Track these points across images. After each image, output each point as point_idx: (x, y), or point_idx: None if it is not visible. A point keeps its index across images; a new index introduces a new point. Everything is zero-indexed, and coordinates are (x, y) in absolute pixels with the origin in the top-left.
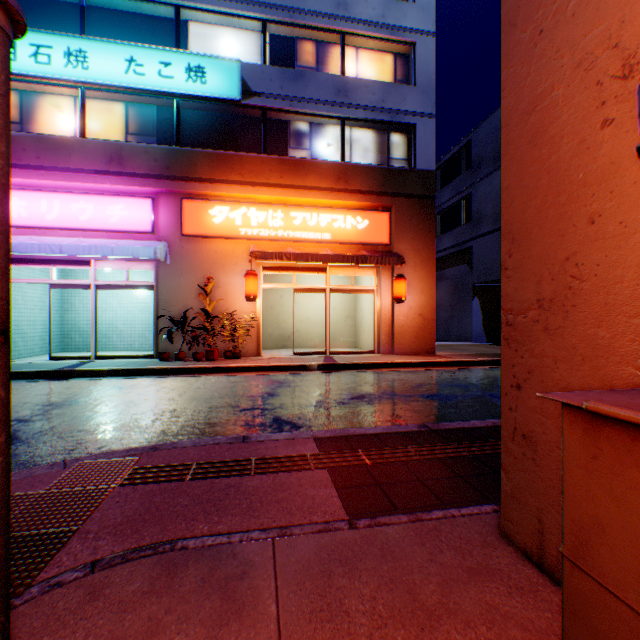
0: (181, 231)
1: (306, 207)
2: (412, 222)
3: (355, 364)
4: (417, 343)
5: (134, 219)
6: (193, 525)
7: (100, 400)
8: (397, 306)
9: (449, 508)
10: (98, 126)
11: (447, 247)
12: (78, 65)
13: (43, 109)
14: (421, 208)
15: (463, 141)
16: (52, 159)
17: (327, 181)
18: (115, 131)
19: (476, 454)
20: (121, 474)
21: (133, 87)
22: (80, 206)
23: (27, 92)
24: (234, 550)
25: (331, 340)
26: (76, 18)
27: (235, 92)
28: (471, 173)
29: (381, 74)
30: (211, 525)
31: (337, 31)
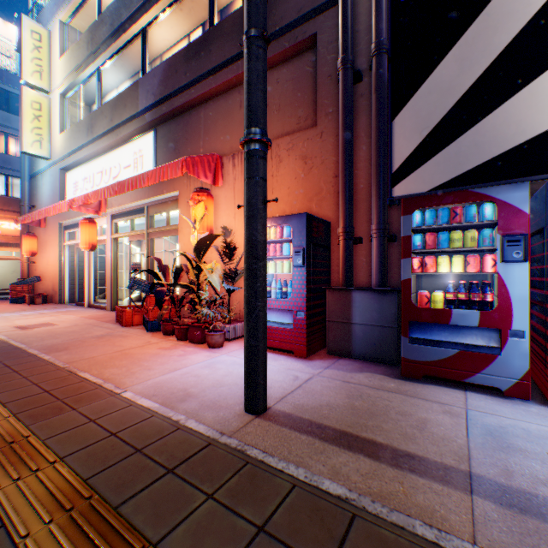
0: None
1: None
2: None
3: None
4: None
5: None
6: None
7: None
8: None
9: None
10: None
11: None
12: None
13: None
14: None
15: None
16: None
17: None
18: None
19: None
20: None
21: None
22: None
23: None
24: None
25: (2, 285)
26: None
27: None
28: None
29: None
30: None
31: (5, 132)
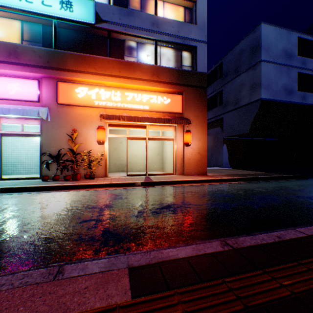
0: (57, 101)
1: (134, 90)
2: (194, 101)
3: (163, 182)
4: (197, 169)
5: (26, 92)
6: None
7: None
8: (186, 148)
9: None
10: (3, 34)
11: (209, 118)
12: None
13: None
14: (199, 93)
15: (218, 63)
16: None
17: (147, 75)
18: (14, 38)
19: (297, 292)
20: None
21: (25, 9)
22: None
23: None
24: None
25: (149, 167)
26: None
27: (91, 19)
28: (222, 79)
29: (177, 18)
30: None
31: None
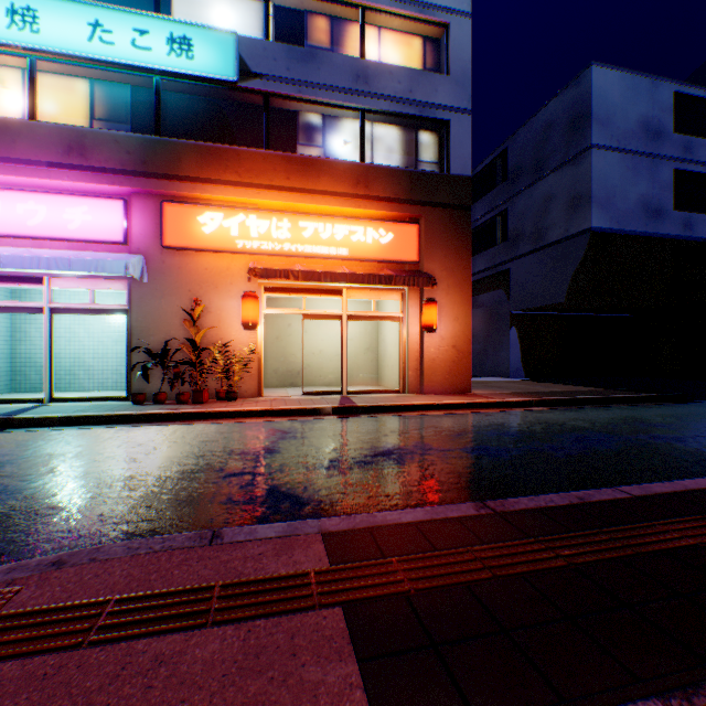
0: (162, 242)
1: (318, 216)
2: (445, 237)
3: (378, 406)
4: (450, 380)
5: (100, 225)
6: None
7: (31, 463)
8: (427, 336)
9: None
10: (54, 108)
11: (480, 270)
12: (25, 27)
13: None
14: (455, 220)
15: (499, 149)
16: None
17: (344, 185)
18: (77, 115)
19: (577, 563)
20: None
21: (99, 58)
22: (28, 207)
23: None
24: None
25: (348, 376)
26: None
27: (230, 71)
28: (508, 185)
29: (408, 60)
30: None
31: (356, 5)
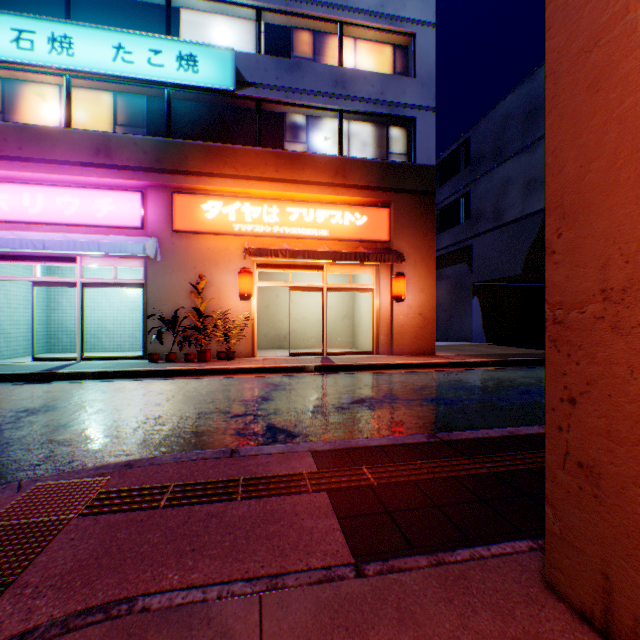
0: (172, 227)
1: (302, 202)
2: (412, 219)
3: (354, 365)
4: (417, 343)
5: (122, 214)
6: (160, 573)
7: (80, 405)
8: (396, 305)
9: (476, 545)
10: (85, 116)
11: (446, 246)
12: (63, 51)
13: (26, 98)
14: (421, 204)
15: (462, 138)
16: (35, 150)
17: (324, 176)
18: (103, 122)
19: (496, 471)
20: (83, 500)
21: (121, 75)
22: (65, 200)
23: (9, 80)
24: (209, 612)
25: (328, 340)
26: (61, 3)
27: (228, 82)
28: (470, 170)
29: (380, 66)
30: (183, 573)
31: (335, 20)
